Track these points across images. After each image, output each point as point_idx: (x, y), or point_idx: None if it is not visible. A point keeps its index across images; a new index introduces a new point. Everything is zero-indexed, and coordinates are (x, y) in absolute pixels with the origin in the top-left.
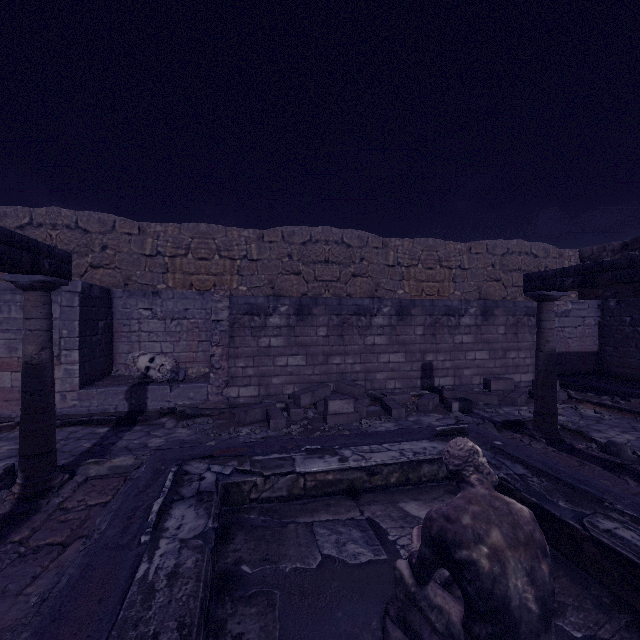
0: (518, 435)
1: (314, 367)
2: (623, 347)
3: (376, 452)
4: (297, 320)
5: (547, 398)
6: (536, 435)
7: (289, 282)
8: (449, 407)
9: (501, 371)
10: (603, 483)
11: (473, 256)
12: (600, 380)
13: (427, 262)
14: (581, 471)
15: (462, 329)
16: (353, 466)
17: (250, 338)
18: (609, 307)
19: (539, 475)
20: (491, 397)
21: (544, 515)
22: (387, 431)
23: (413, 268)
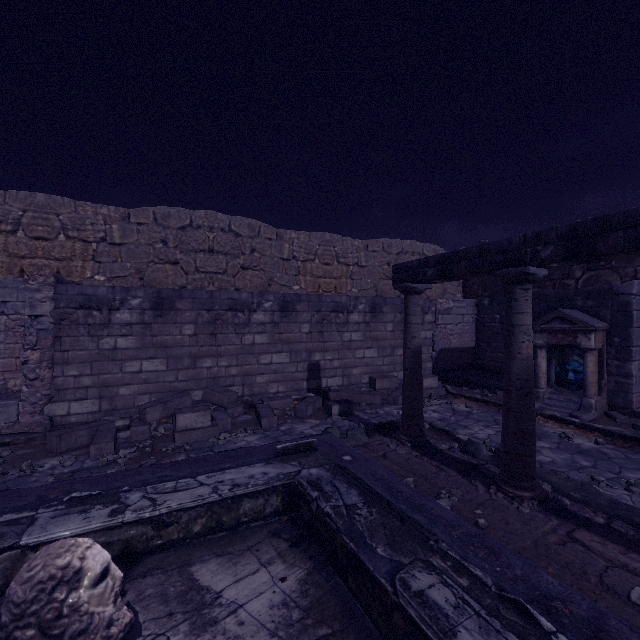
0: (387, 439)
1: (178, 372)
2: (494, 342)
3: (179, 491)
4: (155, 316)
5: (413, 398)
6: (403, 439)
7: (163, 272)
8: (329, 411)
9: (389, 369)
10: (439, 506)
11: (370, 254)
12: (475, 374)
13: (324, 257)
14: (436, 479)
15: (351, 326)
16: (128, 520)
17: (86, 338)
18: (484, 305)
19: (372, 503)
20: (375, 397)
21: (360, 568)
22: (220, 454)
23: (310, 263)
